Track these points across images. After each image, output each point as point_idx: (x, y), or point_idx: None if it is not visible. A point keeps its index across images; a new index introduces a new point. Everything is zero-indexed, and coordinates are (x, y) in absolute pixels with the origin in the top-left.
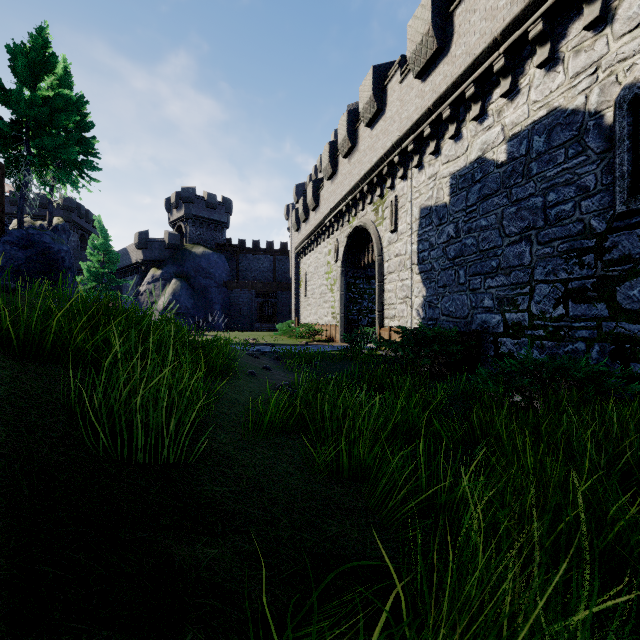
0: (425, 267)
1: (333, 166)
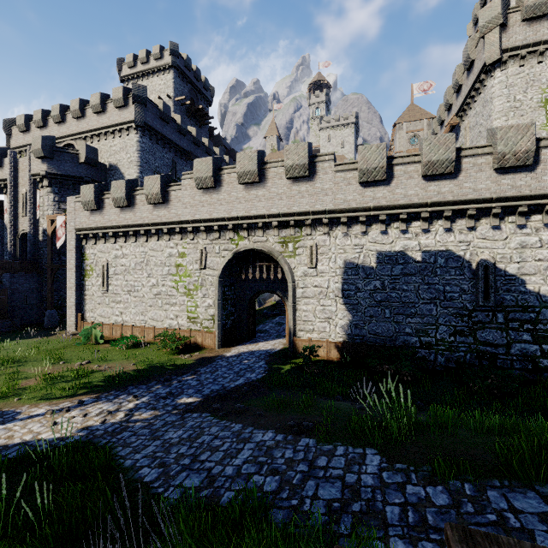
0: (351, 301)
1: (215, 181)
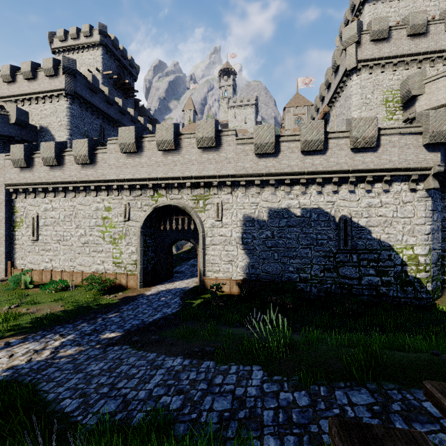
0: (249, 247)
1: (137, 147)
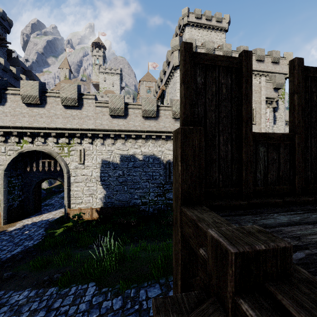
0: (106, 183)
1: (0, 97)
